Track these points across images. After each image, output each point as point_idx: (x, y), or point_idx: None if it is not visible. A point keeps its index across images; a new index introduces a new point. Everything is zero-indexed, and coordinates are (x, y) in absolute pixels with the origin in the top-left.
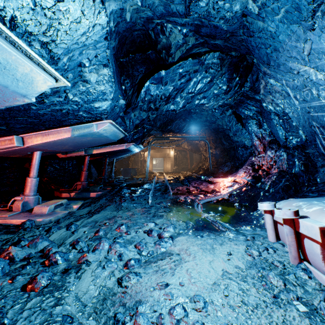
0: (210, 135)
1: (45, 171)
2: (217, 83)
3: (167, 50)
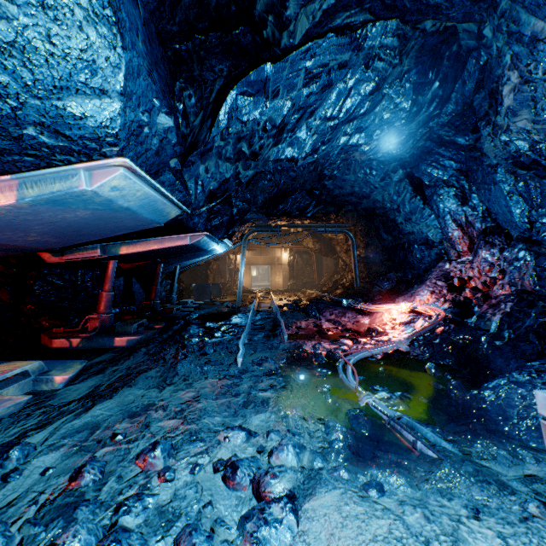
0: (358, 222)
1: (29, 291)
2: (389, 95)
3: (278, 8)
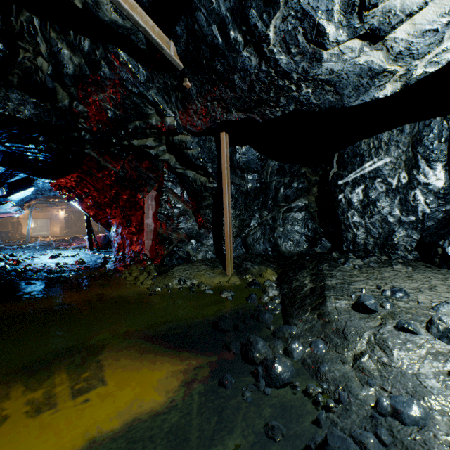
0: None
1: None
2: None
3: None
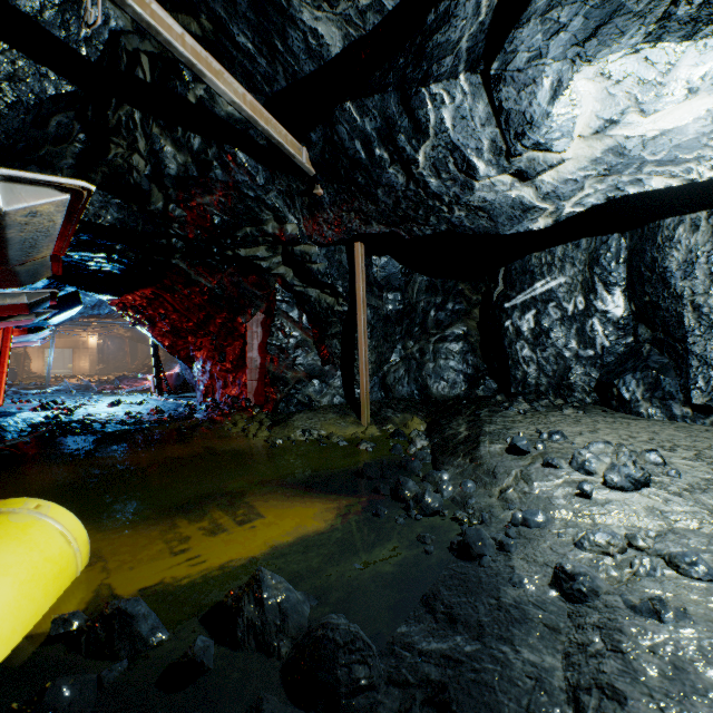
0: None
1: None
2: None
3: None
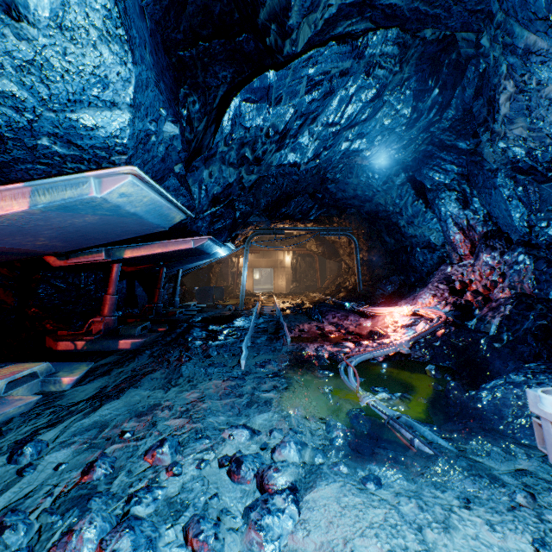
0: (361, 225)
1: (34, 294)
2: (390, 102)
3: (280, 18)
